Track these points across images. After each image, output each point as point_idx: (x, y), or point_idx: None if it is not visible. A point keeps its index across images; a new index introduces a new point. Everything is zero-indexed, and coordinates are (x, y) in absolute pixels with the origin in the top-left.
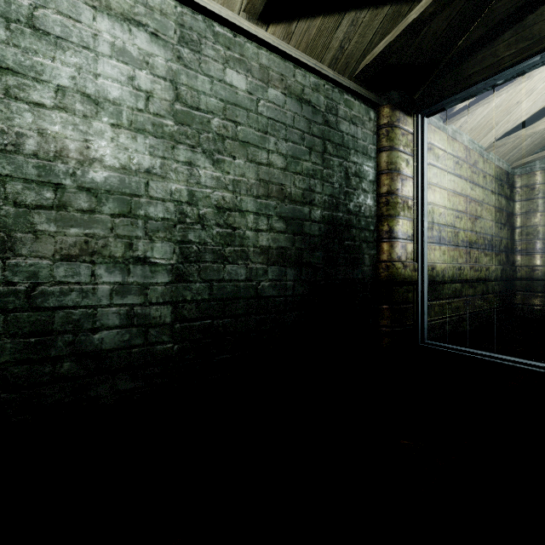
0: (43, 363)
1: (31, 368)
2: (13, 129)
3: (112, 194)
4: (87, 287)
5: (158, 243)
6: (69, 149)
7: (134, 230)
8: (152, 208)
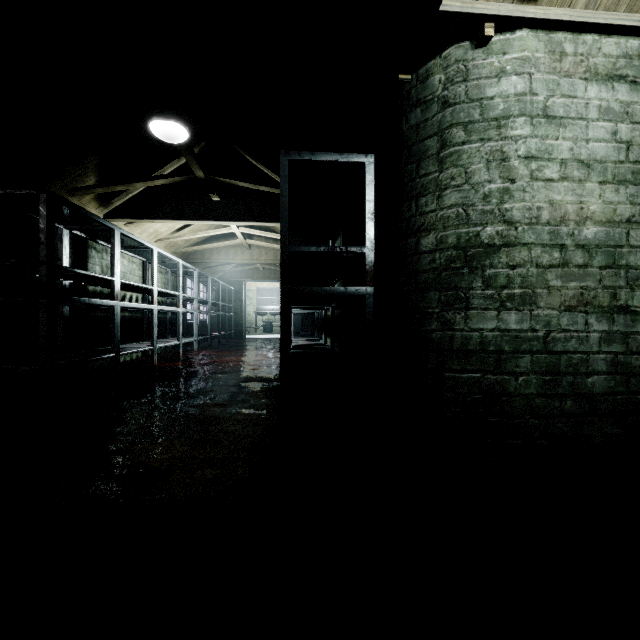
0: (553, 398)
1: (546, 401)
2: (534, 204)
3: (600, 248)
4: (581, 335)
5: (637, 292)
6: (569, 213)
7: (616, 280)
8: (631, 257)
